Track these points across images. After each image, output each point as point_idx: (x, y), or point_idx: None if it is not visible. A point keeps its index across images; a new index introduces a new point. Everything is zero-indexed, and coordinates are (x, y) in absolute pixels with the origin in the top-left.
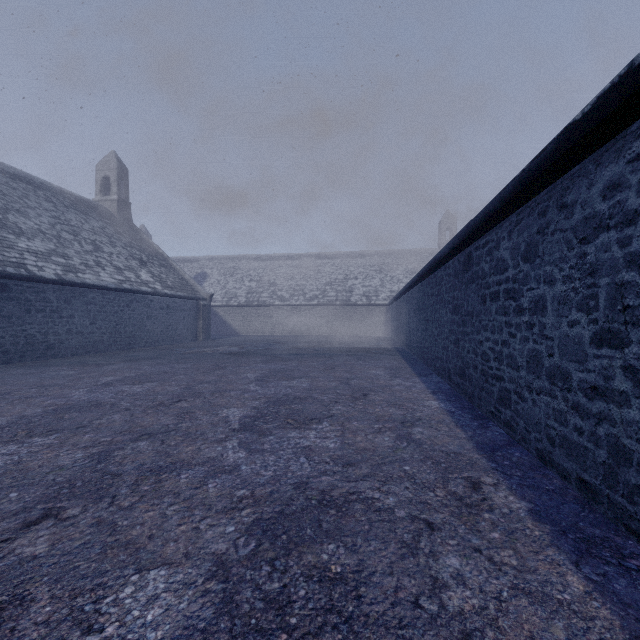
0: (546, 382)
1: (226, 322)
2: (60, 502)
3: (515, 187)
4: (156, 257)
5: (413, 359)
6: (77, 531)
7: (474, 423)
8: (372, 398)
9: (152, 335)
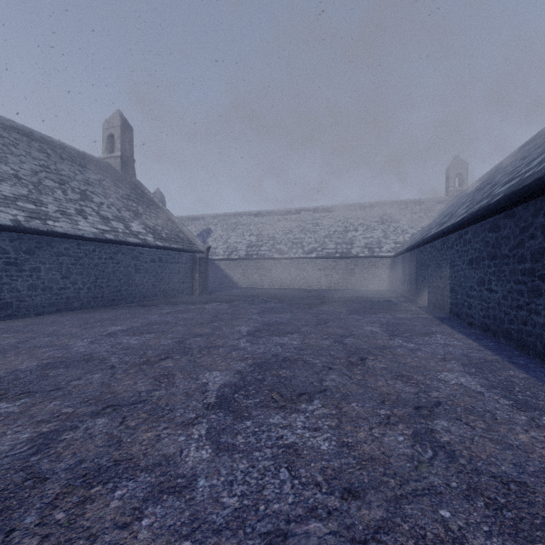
0: None
1: (227, 275)
2: None
3: None
4: (155, 210)
5: (480, 336)
6: None
7: None
8: None
9: (141, 289)
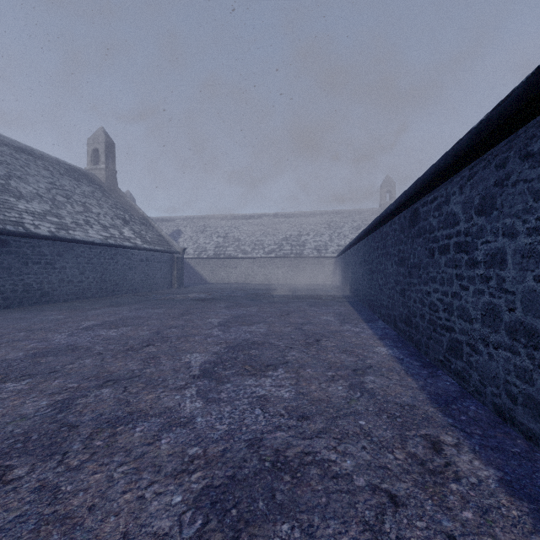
0: (506, 337)
1: (197, 272)
2: (10, 459)
3: (471, 140)
4: (137, 217)
5: (359, 305)
6: (16, 498)
7: (424, 371)
8: (324, 344)
9: (133, 283)
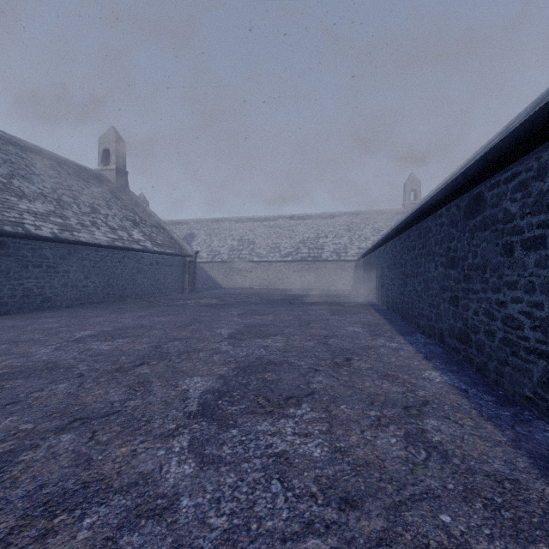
0: None
1: (211, 276)
2: None
3: None
4: (148, 219)
5: (388, 314)
6: None
7: (504, 412)
8: (357, 365)
9: (142, 288)
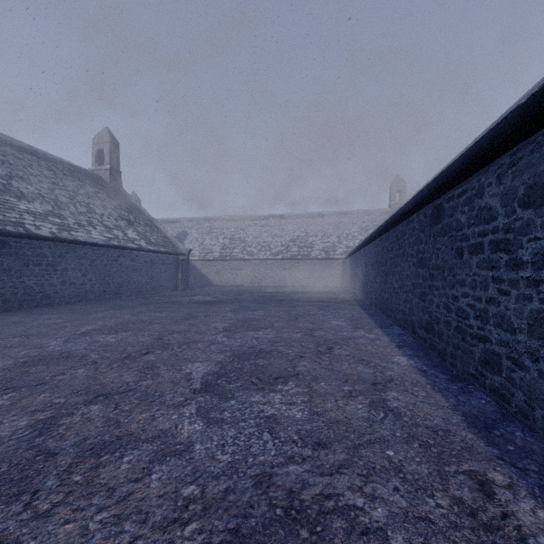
0: None
1: (203, 274)
2: None
3: (517, 118)
4: (142, 218)
5: (371, 309)
6: None
7: (452, 386)
8: (337, 352)
9: (137, 286)
